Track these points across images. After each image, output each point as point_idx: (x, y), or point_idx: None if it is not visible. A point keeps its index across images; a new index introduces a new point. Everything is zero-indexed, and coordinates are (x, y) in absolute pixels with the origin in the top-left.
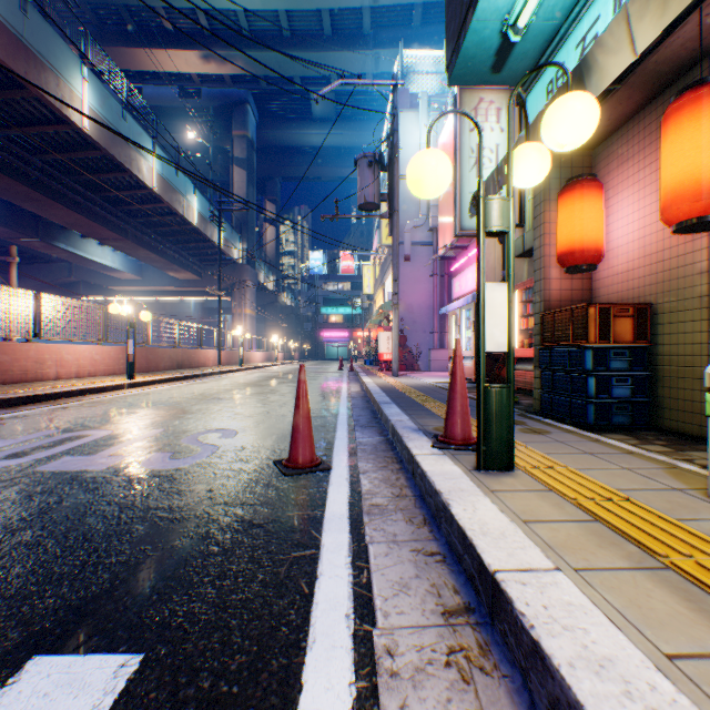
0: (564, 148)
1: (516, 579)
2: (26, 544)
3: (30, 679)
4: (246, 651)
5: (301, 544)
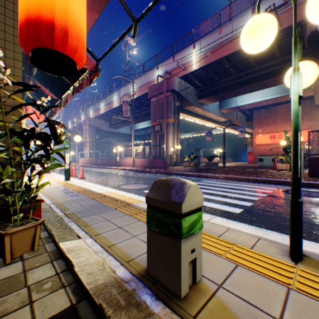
0: (258, 51)
1: (209, 216)
2: (285, 210)
3: (238, 209)
4: (231, 216)
5: (268, 227)
